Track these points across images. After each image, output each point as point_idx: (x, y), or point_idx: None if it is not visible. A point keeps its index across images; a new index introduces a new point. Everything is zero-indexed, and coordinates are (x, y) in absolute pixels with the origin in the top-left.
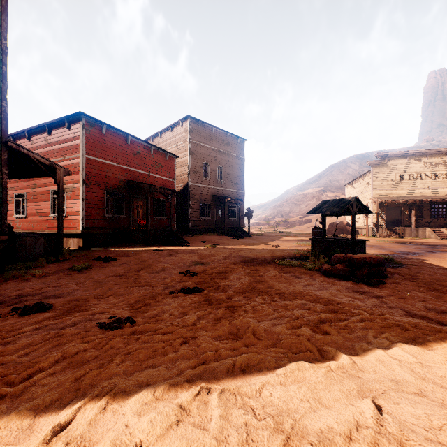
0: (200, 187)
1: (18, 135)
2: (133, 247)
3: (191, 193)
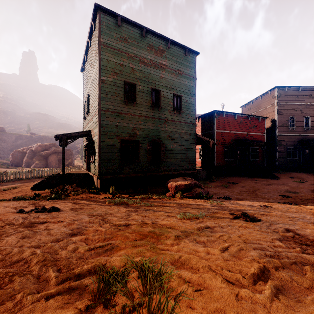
0: (286, 136)
1: None
2: (240, 177)
3: (278, 141)
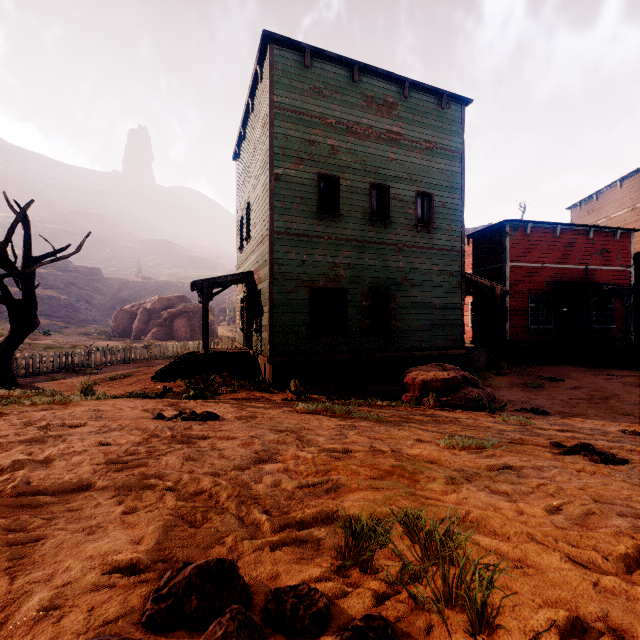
0: None
1: None
2: (568, 367)
3: None
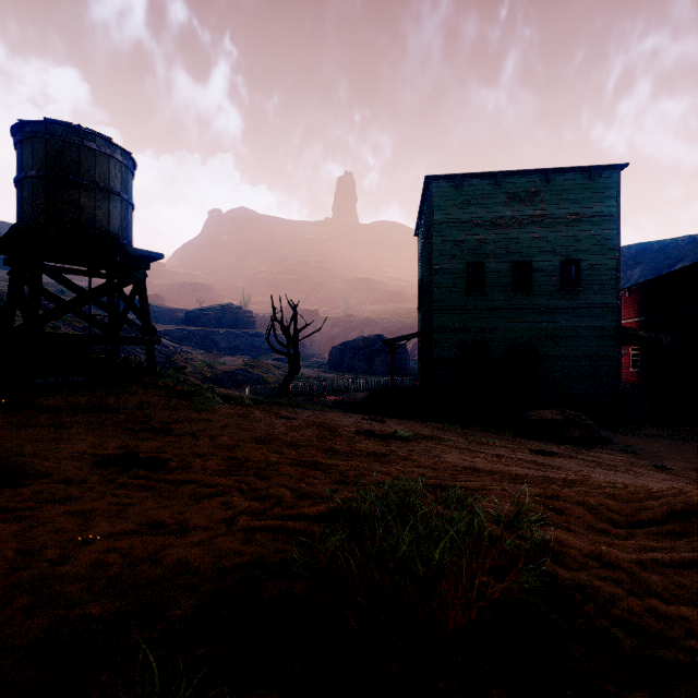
0: None
1: (632, 288)
2: None
3: None
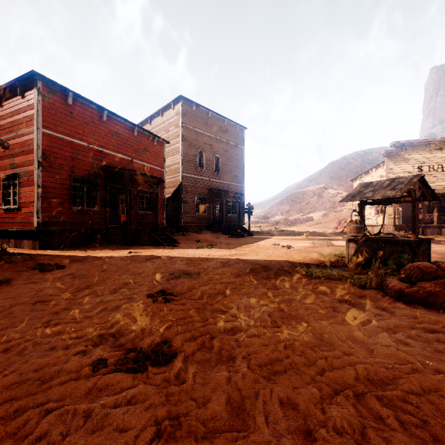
0: (194, 179)
1: None
2: (105, 248)
3: (183, 185)
